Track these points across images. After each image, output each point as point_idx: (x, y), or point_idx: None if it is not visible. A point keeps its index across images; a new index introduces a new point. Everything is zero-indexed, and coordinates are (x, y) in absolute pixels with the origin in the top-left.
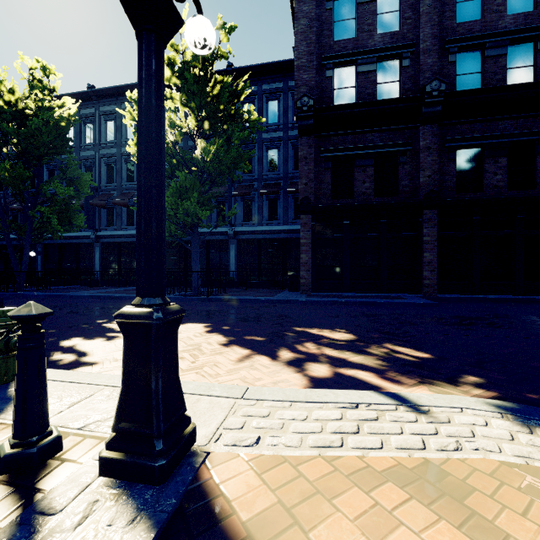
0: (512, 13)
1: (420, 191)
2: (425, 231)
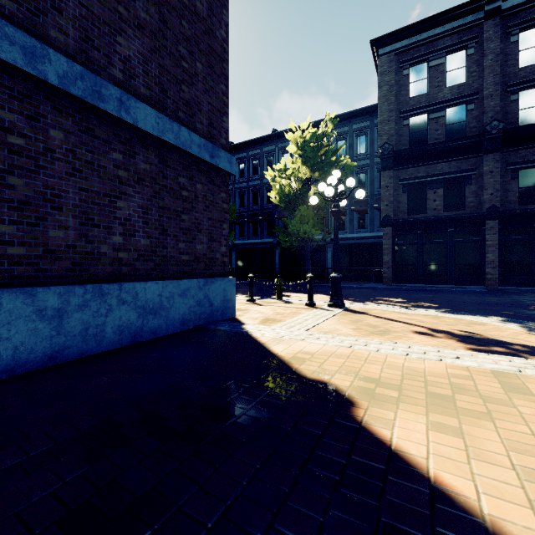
0: None
1: (483, 205)
2: (488, 237)
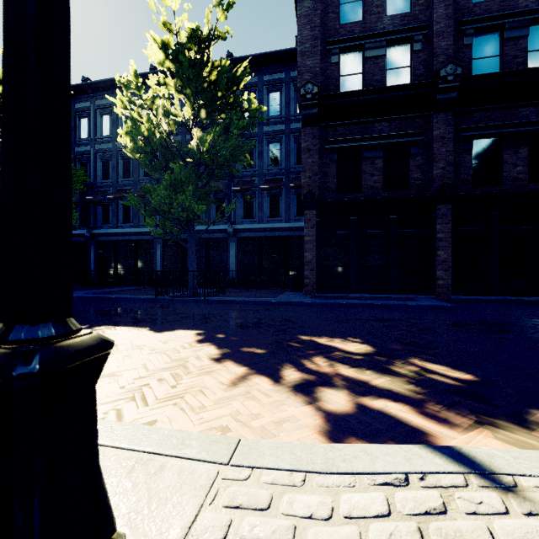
0: None
1: (433, 184)
2: (439, 227)
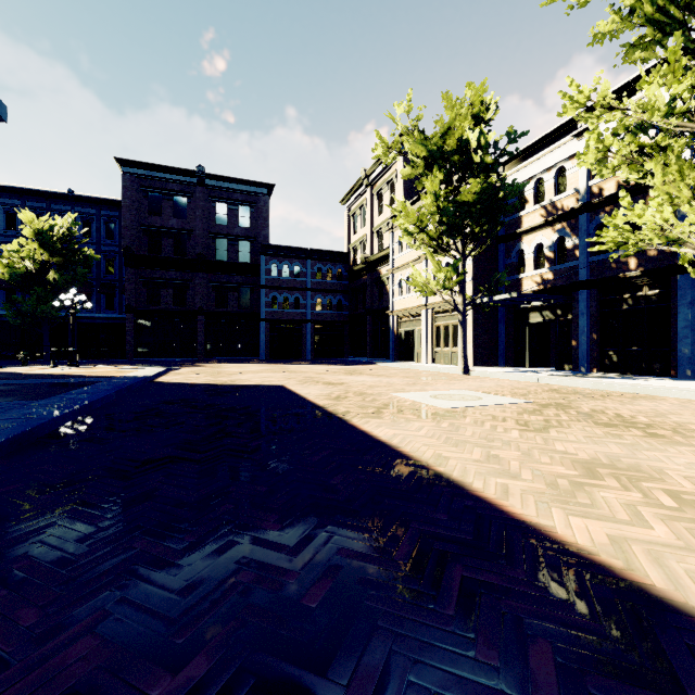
0: (241, 226)
1: (197, 305)
2: (199, 326)
